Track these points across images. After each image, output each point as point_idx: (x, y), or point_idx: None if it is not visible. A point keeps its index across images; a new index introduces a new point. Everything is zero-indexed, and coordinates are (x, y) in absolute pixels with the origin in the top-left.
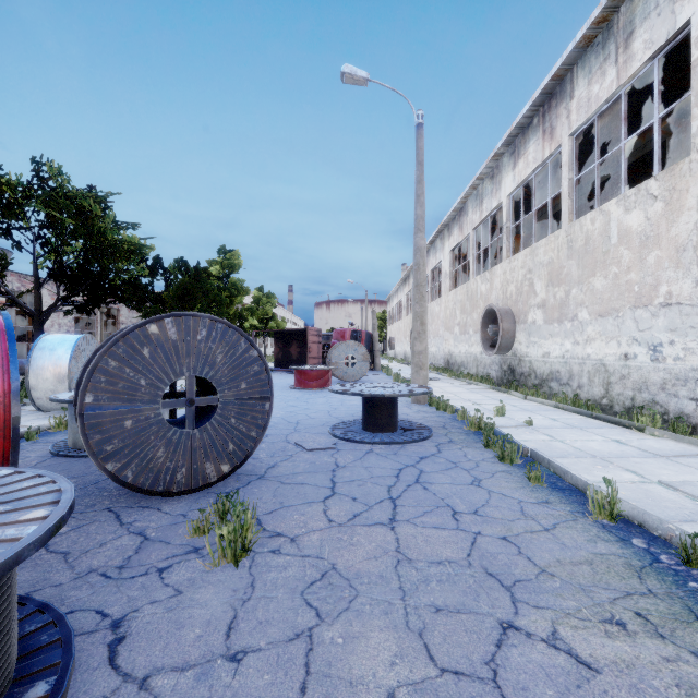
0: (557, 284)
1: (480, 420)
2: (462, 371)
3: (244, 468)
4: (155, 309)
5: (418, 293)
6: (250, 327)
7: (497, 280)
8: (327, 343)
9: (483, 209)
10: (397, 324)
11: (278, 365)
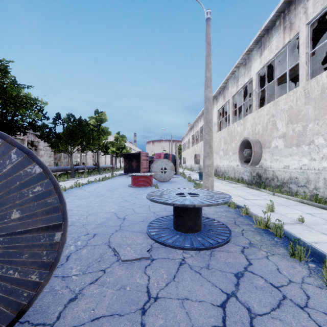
0: (296, 122)
1: (267, 220)
2: (225, 175)
3: (39, 303)
4: (56, 141)
5: (207, 127)
6: (113, 152)
7: (249, 124)
8: (152, 160)
9: (239, 84)
10: (187, 151)
11: (126, 172)
